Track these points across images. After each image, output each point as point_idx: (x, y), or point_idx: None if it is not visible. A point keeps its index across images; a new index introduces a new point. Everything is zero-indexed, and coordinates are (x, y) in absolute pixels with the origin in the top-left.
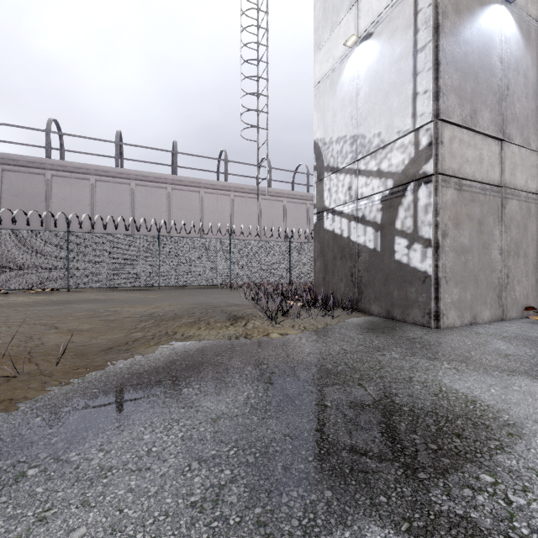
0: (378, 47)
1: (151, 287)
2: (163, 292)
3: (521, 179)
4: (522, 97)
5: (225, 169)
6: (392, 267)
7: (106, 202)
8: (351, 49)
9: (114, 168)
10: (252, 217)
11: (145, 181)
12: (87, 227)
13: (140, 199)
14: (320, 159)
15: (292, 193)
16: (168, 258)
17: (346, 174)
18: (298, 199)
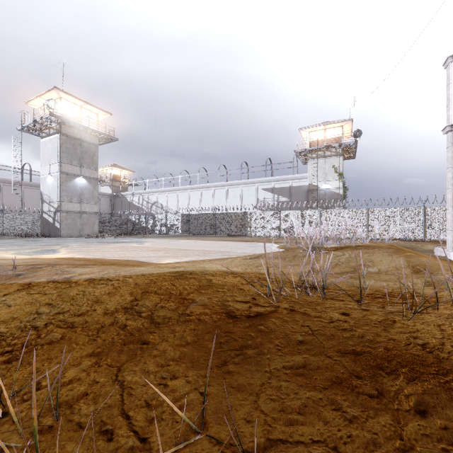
0: (53, 180)
1: None
2: None
3: (88, 210)
4: (88, 194)
5: None
6: (55, 227)
7: None
8: (49, 175)
9: None
10: (18, 198)
11: None
12: None
13: None
14: (42, 197)
15: None
16: None
17: (48, 204)
18: None
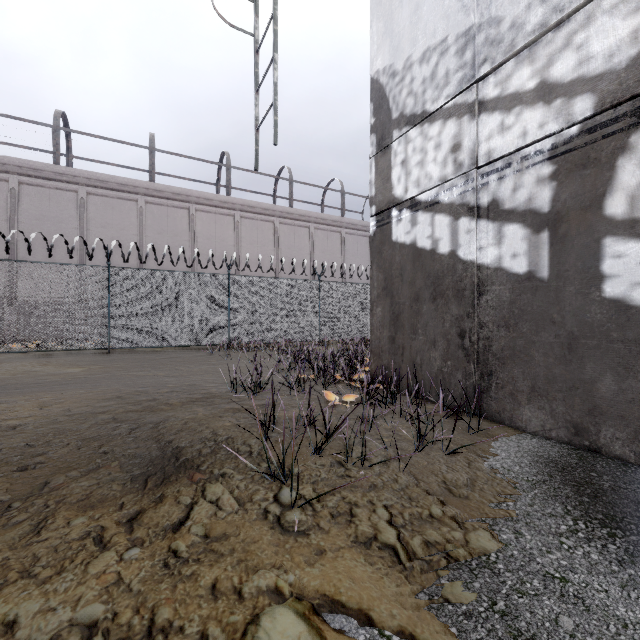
0: None
1: (95, 349)
2: (108, 359)
3: None
4: None
5: (227, 178)
6: (595, 317)
7: (36, 217)
8: None
9: (50, 165)
10: (266, 247)
11: (102, 189)
12: (2, 255)
13: (95, 215)
14: (384, 107)
15: (321, 217)
16: (125, 303)
17: (447, 119)
18: (330, 226)
